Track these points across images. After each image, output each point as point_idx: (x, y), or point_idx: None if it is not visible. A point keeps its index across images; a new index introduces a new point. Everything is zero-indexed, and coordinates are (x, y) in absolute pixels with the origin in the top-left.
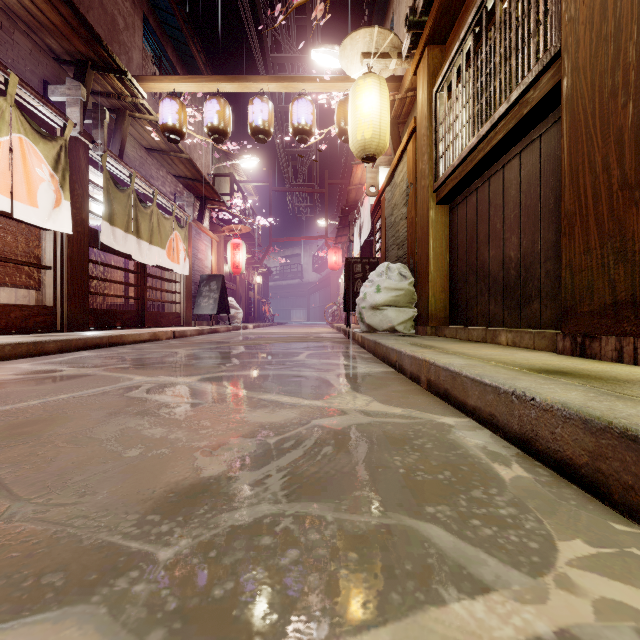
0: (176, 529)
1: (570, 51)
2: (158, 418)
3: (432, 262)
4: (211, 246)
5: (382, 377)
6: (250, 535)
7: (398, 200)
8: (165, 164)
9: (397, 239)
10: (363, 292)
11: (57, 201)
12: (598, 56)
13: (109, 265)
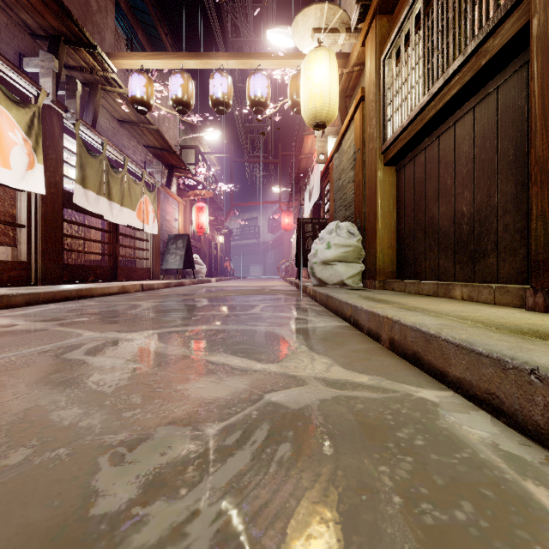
0: None
1: None
2: (81, 391)
3: (380, 220)
4: (178, 209)
5: (338, 333)
6: None
7: (345, 165)
8: (136, 135)
9: (344, 201)
10: (314, 248)
11: (30, 164)
12: None
13: (83, 224)
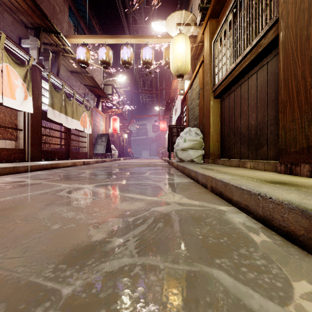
0: (74, 274)
1: (284, 18)
2: (71, 207)
3: (212, 127)
4: (102, 119)
5: (187, 184)
6: (116, 278)
7: (194, 96)
8: (79, 79)
9: (194, 116)
10: (177, 142)
11: (25, 97)
12: (299, 20)
13: (52, 129)
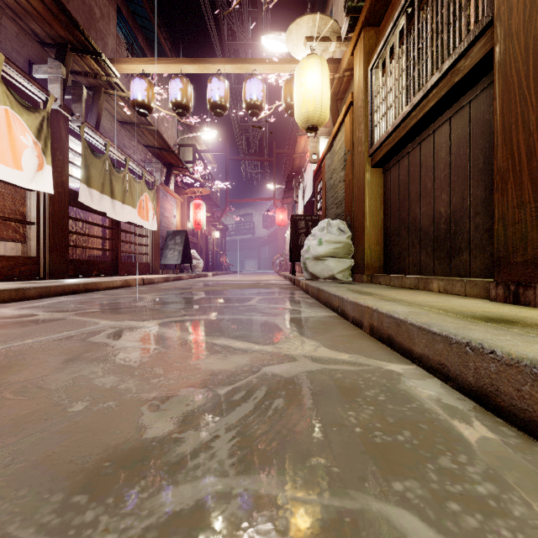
0: (102, 518)
1: (503, 19)
2: (113, 365)
3: (368, 218)
4: (176, 206)
5: (326, 321)
6: (189, 528)
7: (337, 165)
8: (136, 135)
9: (336, 199)
10: (307, 245)
11: (40, 165)
12: (532, 20)
13: (87, 221)
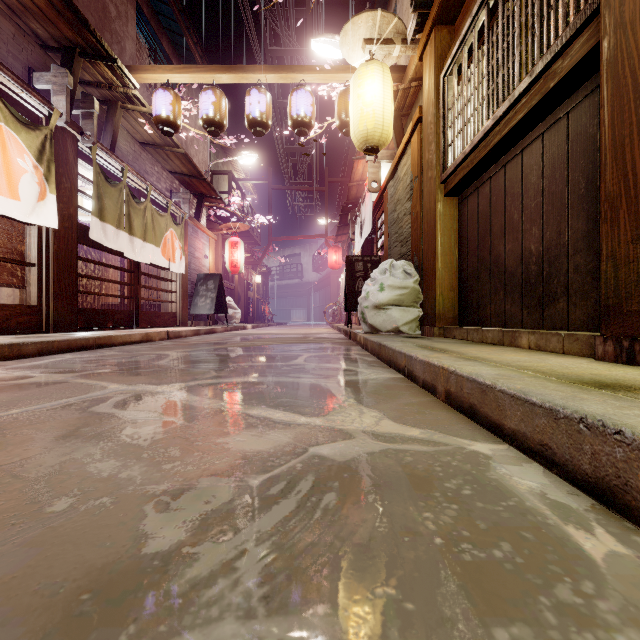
0: None
1: (613, 5)
2: (116, 444)
3: (440, 258)
4: (209, 244)
5: (390, 385)
6: None
7: (401, 195)
8: (160, 159)
9: (400, 236)
10: (365, 291)
11: (41, 194)
12: None
13: (100, 263)
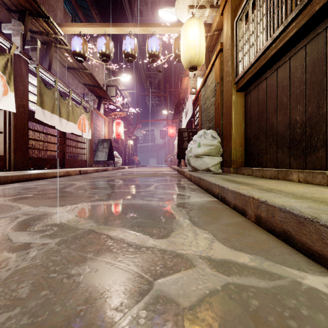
0: None
1: None
2: None
3: (234, 128)
4: (104, 123)
5: (211, 207)
6: None
7: (209, 94)
8: (77, 77)
9: (208, 117)
10: (190, 147)
11: (5, 92)
12: None
13: (42, 132)
